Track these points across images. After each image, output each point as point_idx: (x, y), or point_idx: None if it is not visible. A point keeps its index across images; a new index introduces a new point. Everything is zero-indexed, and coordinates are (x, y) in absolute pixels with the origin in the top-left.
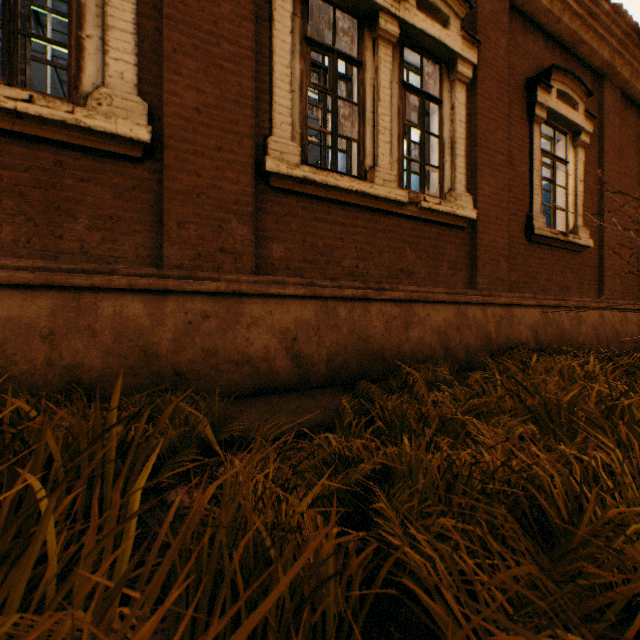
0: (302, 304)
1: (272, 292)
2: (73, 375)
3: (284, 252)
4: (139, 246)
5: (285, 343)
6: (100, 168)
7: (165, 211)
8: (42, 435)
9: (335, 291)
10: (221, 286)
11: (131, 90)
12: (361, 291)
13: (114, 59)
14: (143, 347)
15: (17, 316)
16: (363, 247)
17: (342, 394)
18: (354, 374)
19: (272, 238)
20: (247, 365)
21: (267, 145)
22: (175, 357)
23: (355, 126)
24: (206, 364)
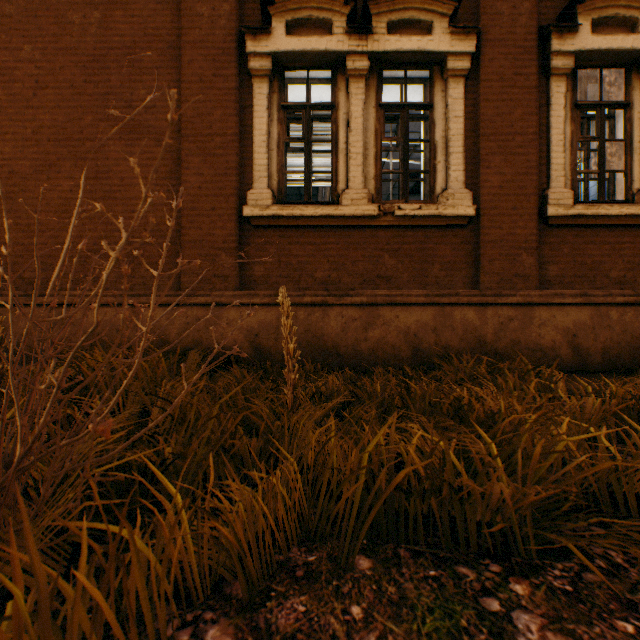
0: (577, 310)
1: (554, 302)
2: (445, 351)
3: (557, 271)
4: (463, 277)
5: (566, 338)
6: (444, 235)
7: (480, 255)
8: (502, 369)
9: (606, 299)
10: (519, 299)
11: (461, 186)
12: (632, 298)
13: (452, 171)
14: (477, 337)
15: (419, 319)
16: (629, 259)
17: (628, 375)
18: (626, 365)
19: (547, 262)
20: (539, 352)
21: (546, 197)
22: (494, 344)
23: (618, 156)
24: (512, 349)
